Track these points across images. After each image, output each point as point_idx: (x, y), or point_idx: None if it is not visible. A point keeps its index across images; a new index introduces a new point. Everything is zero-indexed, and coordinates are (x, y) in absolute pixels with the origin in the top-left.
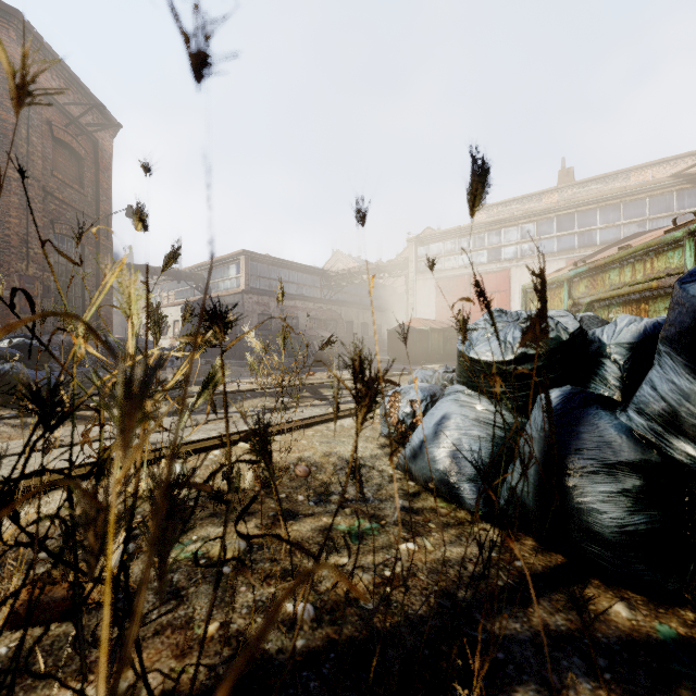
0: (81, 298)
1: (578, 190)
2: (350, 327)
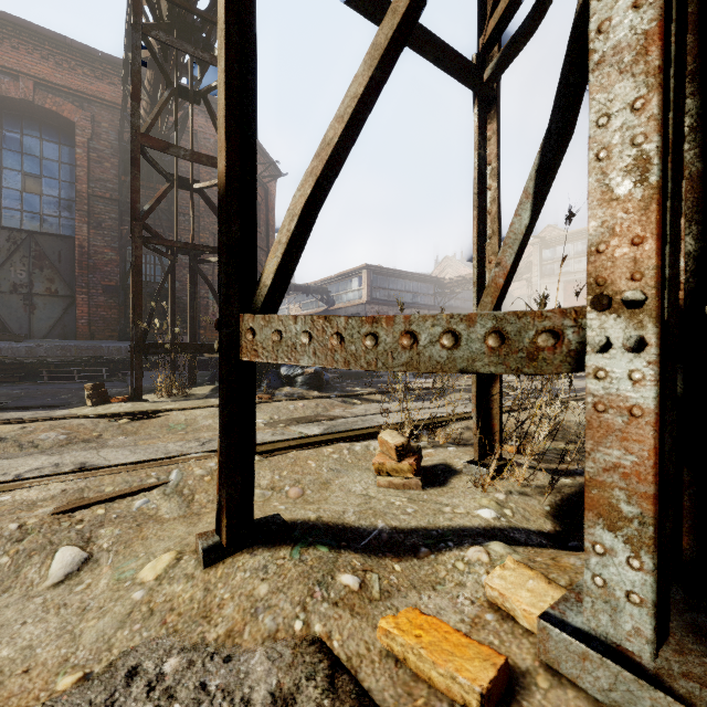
0: None
1: None
2: None
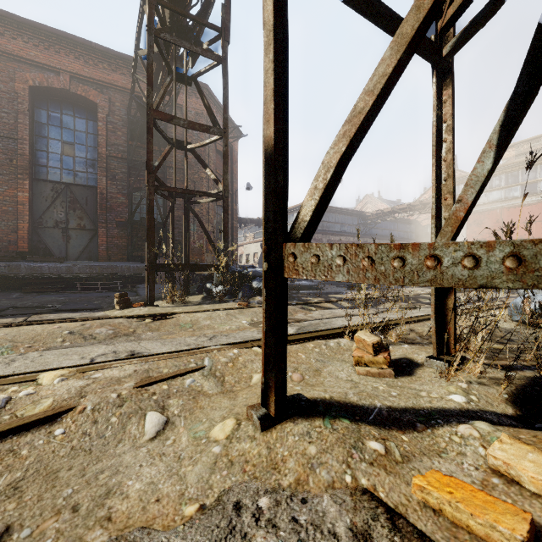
0: None
1: None
2: None
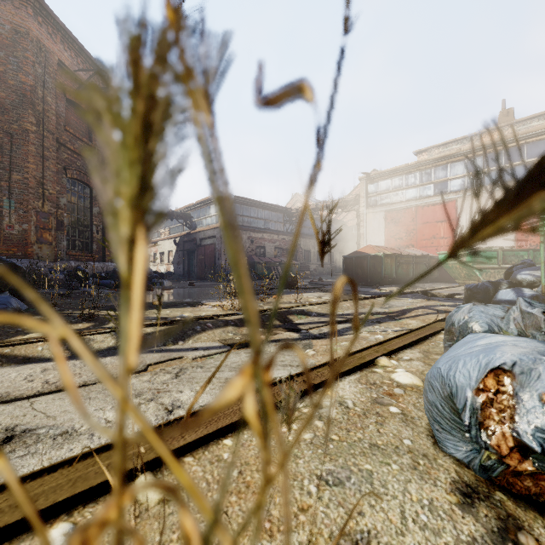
0: (89, 231)
1: (518, 128)
2: (308, 255)
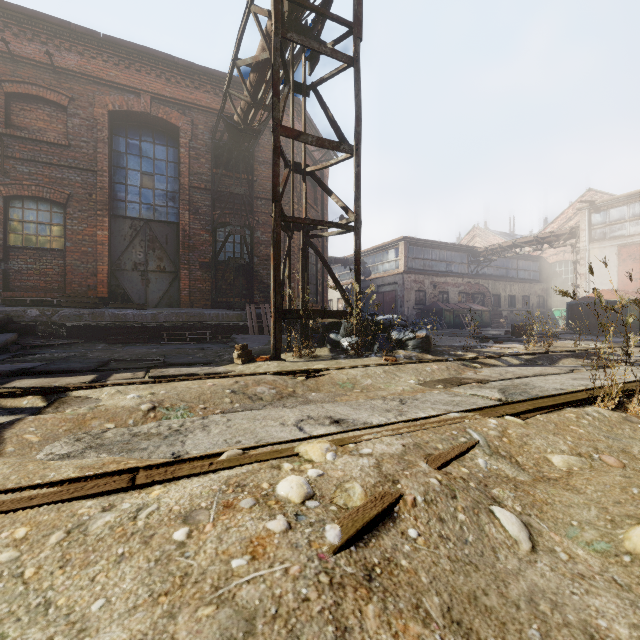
0: (315, 285)
1: None
2: (497, 300)
